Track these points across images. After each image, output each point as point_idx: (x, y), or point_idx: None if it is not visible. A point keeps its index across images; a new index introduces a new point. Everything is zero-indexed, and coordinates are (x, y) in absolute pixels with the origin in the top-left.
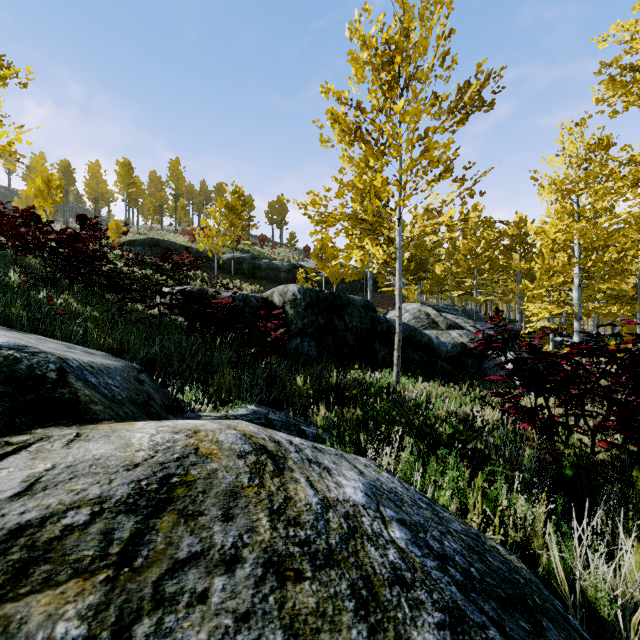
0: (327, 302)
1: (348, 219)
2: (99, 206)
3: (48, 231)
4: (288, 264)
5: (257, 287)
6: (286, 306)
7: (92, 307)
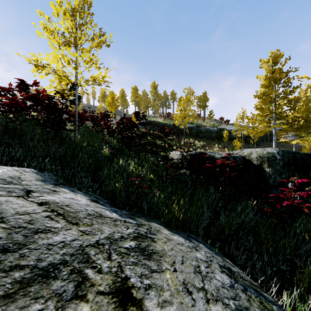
0: (303, 161)
1: (258, 98)
2: (124, 108)
3: (121, 123)
4: (216, 128)
5: (202, 142)
6: (264, 164)
7: (146, 169)
